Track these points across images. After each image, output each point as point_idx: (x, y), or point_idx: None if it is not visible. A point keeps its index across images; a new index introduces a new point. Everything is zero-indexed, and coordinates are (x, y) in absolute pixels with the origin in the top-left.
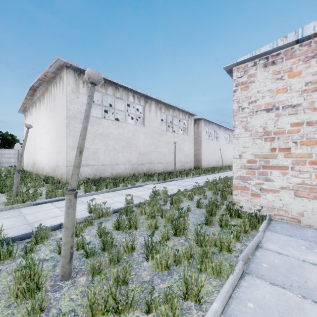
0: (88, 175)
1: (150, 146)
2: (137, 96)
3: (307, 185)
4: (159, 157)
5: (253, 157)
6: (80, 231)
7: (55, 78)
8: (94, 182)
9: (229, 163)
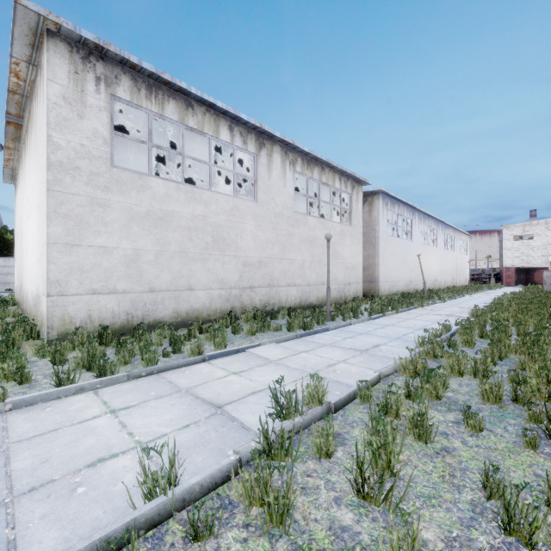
0: (113, 317)
1: (271, 248)
2: (241, 130)
3: None
4: (291, 273)
5: None
6: None
7: (36, 77)
8: (119, 338)
9: (429, 285)
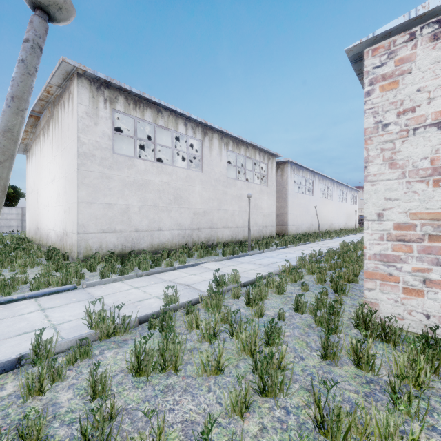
0: (114, 247)
1: (211, 202)
2: (192, 125)
3: None
4: (225, 219)
5: (409, 218)
6: (55, 377)
7: (63, 95)
8: (121, 258)
9: (326, 228)
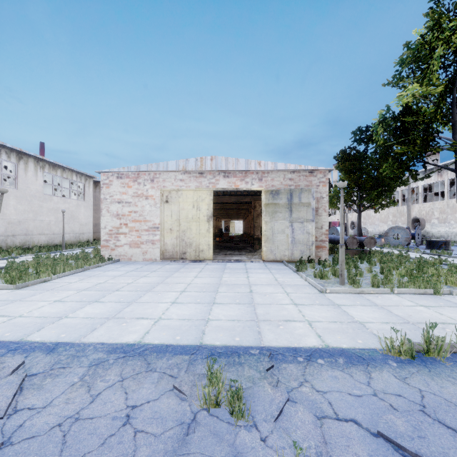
0: None
1: (27, 214)
2: (6, 150)
3: (134, 241)
4: (41, 227)
5: (112, 228)
6: None
7: None
8: None
9: None
